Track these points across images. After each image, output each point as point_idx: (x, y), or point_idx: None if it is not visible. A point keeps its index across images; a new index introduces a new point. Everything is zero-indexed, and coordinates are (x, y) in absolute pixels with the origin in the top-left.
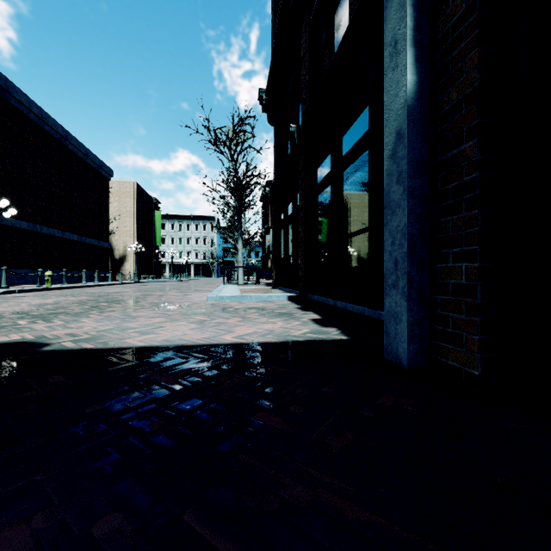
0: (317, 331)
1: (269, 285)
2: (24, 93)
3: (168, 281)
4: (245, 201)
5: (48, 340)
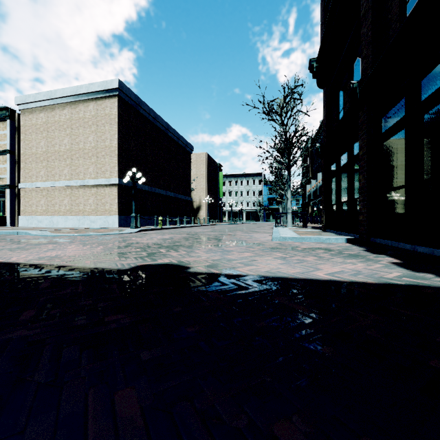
0: (410, 275)
1: (315, 228)
2: (146, 104)
3: (229, 224)
4: (293, 158)
5: (186, 264)
